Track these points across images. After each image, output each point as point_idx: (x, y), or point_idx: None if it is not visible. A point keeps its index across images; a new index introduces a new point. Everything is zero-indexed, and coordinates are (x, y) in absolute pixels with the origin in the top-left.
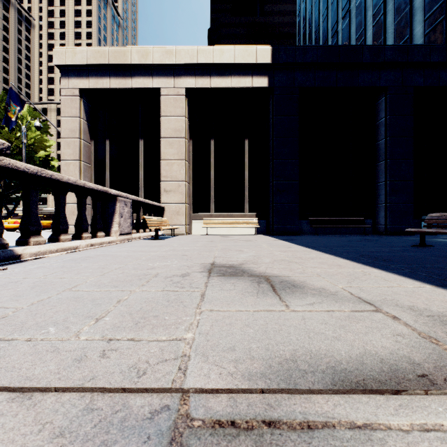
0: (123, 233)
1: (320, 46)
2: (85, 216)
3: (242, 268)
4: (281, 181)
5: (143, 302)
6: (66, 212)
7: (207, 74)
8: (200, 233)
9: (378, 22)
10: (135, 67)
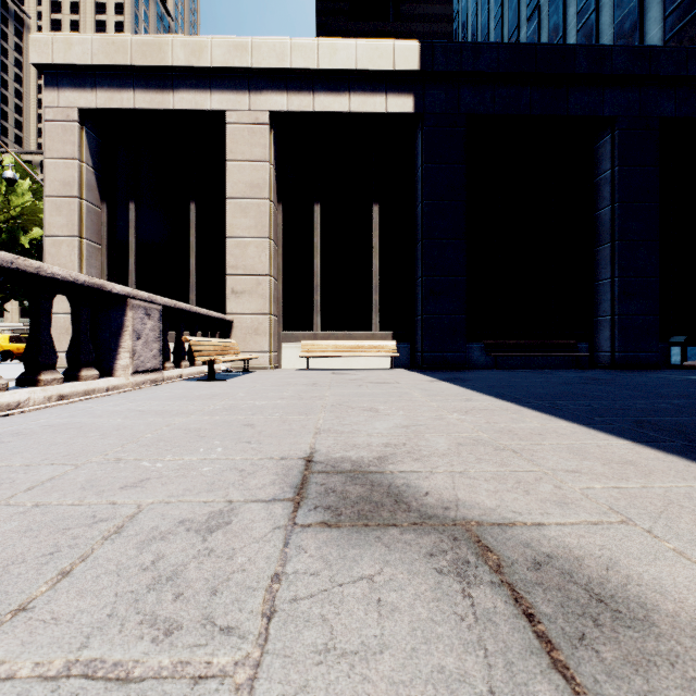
0: (141, 370)
1: (503, 44)
2: (49, 336)
3: (388, 479)
4: (437, 277)
5: None
6: (53, 330)
7: (308, 88)
8: (296, 366)
9: (587, 23)
10: (179, 72)
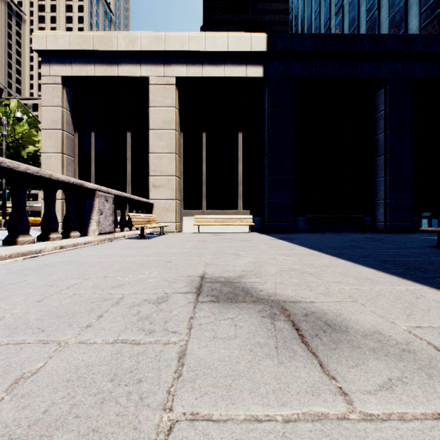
0: (103, 232)
1: (317, 34)
2: (54, 213)
3: (243, 285)
4: (277, 177)
5: (63, 381)
6: None
7: (199, 62)
8: (192, 231)
9: (372, 17)
10: (121, 54)
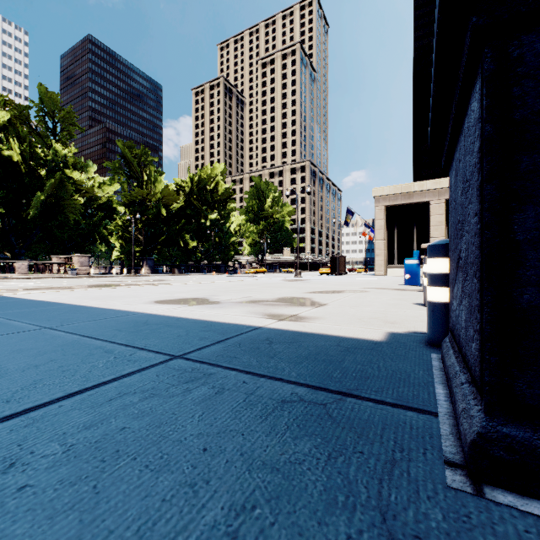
0: None
1: None
2: None
3: None
4: None
5: None
6: (377, 265)
7: None
8: None
9: None
10: (415, 192)
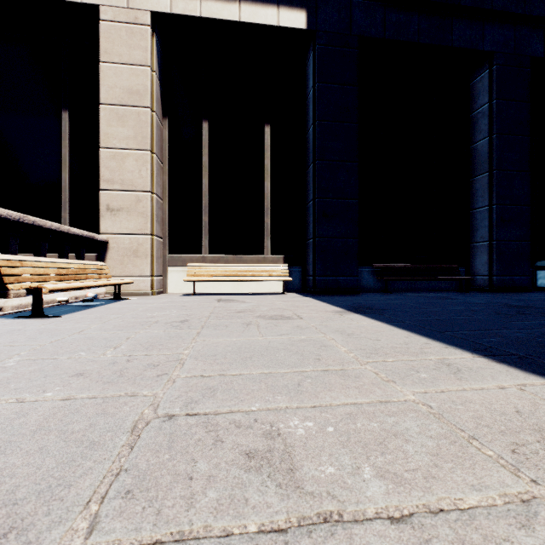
0: None
1: None
2: None
3: None
4: (329, 199)
5: None
6: None
7: None
8: (184, 291)
9: None
10: None
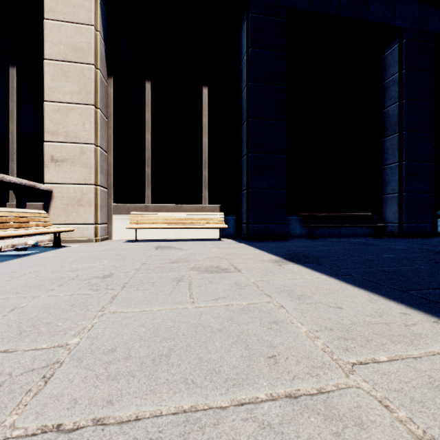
0: None
1: None
2: None
3: None
4: (261, 154)
5: None
6: None
7: None
8: (128, 238)
9: None
10: None
